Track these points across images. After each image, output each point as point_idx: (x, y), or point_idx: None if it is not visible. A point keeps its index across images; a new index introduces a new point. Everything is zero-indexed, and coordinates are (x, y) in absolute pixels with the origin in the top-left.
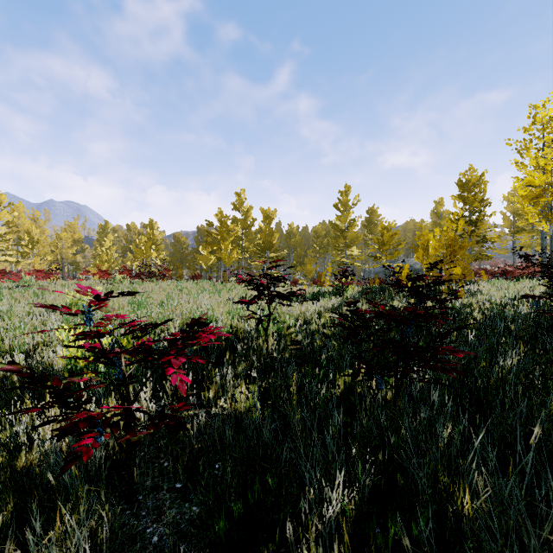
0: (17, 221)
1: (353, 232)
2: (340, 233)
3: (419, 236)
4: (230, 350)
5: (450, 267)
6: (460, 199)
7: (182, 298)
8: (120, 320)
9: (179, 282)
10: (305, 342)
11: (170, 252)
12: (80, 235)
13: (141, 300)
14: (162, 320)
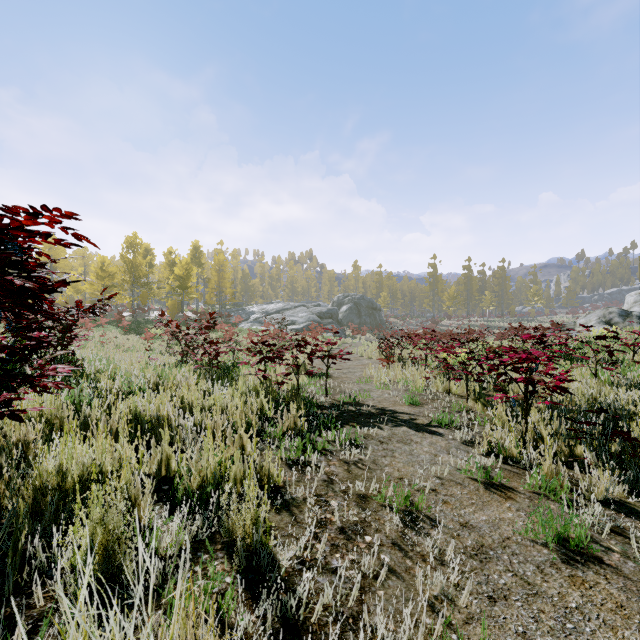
0: None
1: None
2: None
3: None
4: None
5: None
6: None
7: None
8: None
9: None
10: None
11: None
12: None
13: None
14: None
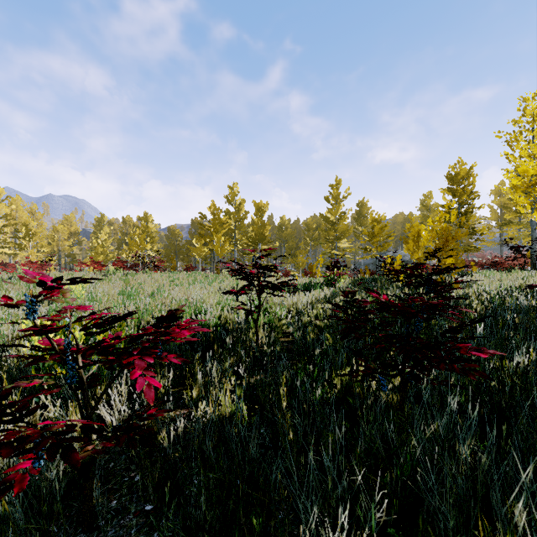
0: (15, 214)
1: (344, 225)
2: (330, 226)
3: (409, 228)
4: (217, 343)
5: (450, 255)
6: (450, 191)
7: (174, 289)
8: (107, 311)
9: (172, 273)
10: (297, 335)
11: (165, 245)
12: (77, 228)
13: (131, 291)
14: (149, 311)
